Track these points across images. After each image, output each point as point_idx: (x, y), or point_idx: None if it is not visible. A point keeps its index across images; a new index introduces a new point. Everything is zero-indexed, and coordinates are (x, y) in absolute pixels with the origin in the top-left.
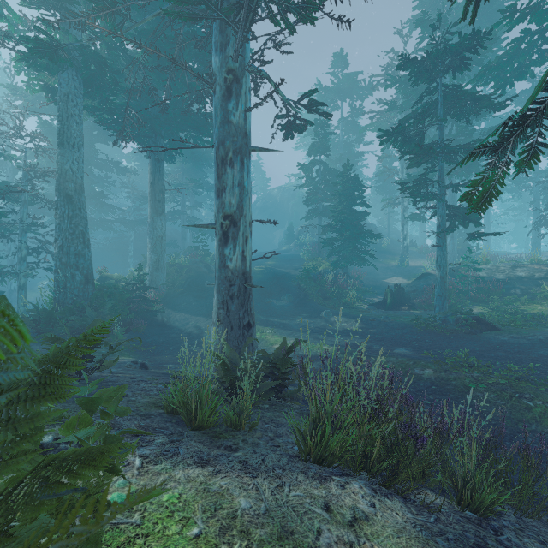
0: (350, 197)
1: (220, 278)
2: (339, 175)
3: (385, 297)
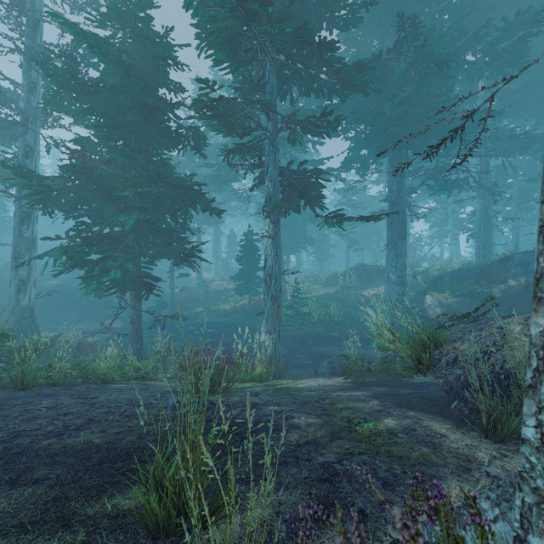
0: None
1: (18, 310)
2: None
3: (153, 304)
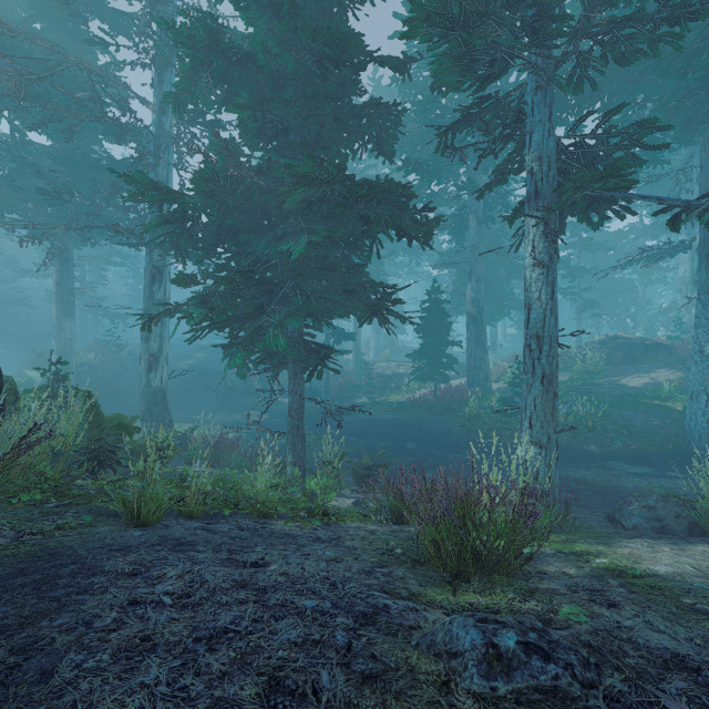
0: None
1: (148, 393)
2: None
3: None
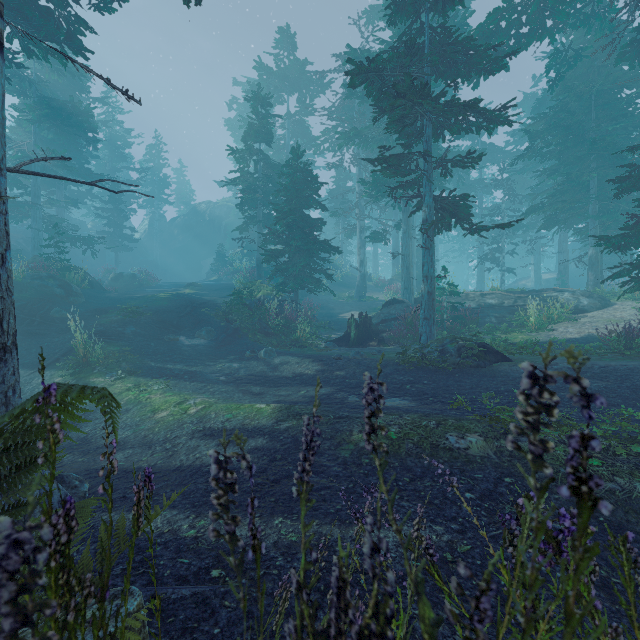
0: (301, 196)
1: None
2: (286, 164)
3: (348, 330)
